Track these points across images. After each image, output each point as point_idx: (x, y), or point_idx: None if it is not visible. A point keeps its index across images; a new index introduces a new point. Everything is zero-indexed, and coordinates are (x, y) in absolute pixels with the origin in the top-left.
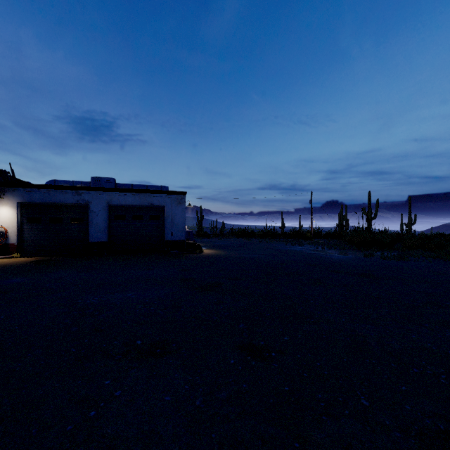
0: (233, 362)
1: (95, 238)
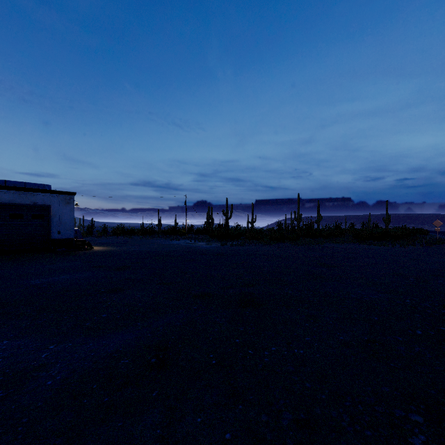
0: (159, 287)
1: None
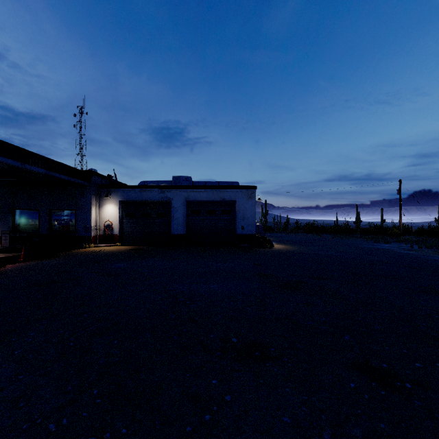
0: (353, 386)
1: (176, 230)
